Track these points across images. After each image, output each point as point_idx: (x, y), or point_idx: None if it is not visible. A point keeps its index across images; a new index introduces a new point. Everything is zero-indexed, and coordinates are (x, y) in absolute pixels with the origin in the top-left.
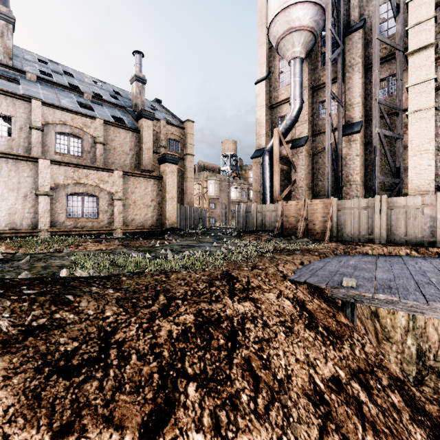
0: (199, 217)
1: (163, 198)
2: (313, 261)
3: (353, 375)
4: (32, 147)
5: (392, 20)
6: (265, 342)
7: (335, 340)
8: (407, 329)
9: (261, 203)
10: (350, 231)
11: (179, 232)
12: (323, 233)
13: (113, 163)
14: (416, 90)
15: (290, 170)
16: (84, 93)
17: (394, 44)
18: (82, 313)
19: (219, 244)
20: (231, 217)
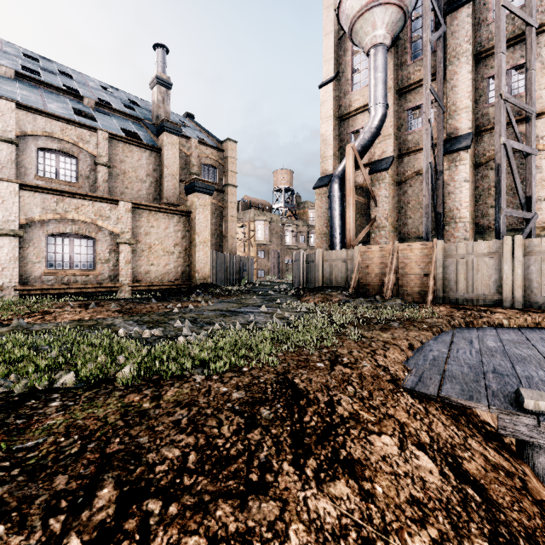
0: (244, 269)
1: (191, 242)
2: (426, 341)
3: None
4: (1, 168)
5: None
6: None
7: None
8: None
9: (327, 249)
10: (463, 289)
11: (214, 290)
12: (421, 292)
13: (122, 194)
14: None
15: (368, 203)
16: (85, 98)
17: (526, 16)
18: None
19: (270, 308)
20: (285, 269)
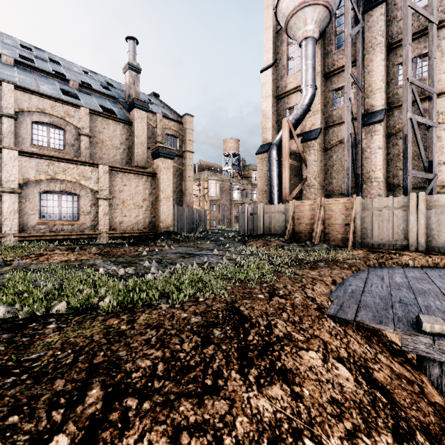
0: (199, 219)
1: (157, 197)
2: (346, 277)
3: None
4: (3, 137)
5: None
6: None
7: None
8: None
9: (267, 203)
10: (377, 236)
11: (175, 237)
12: (343, 238)
13: (100, 159)
14: None
15: (300, 166)
16: (70, 81)
17: (428, 14)
18: None
19: (221, 252)
20: (233, 219)
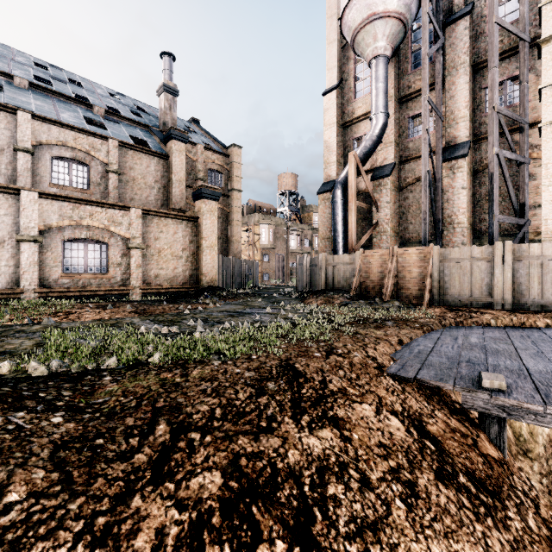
0: (249, 272)
1: (198, 246)
2: (416, 338)
3: None
4: (18, 176)
5: (512, 3)
6: (369, 533)
7: (491, 502)
8: None
9: (331, 253)
10: (458, 291)
11: (221, 293)
12: (419, 294)
13: (131, 200)
14: None
15: (370, 208)
16: (94, 107)
17: (519, 31)
18: None
19: (275, 310)
20: (290, 272)
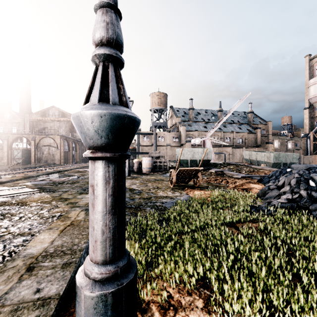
0: None
1: None
2: None
3: None
4: (234, 143)
5: None
6: None
7: None
8: None
9: (306, 154)
10: None
11: None
12: None
13: (249, 144)
14: None
15: None
16: (237, 123)
17: None
18: None
19: None
20: None
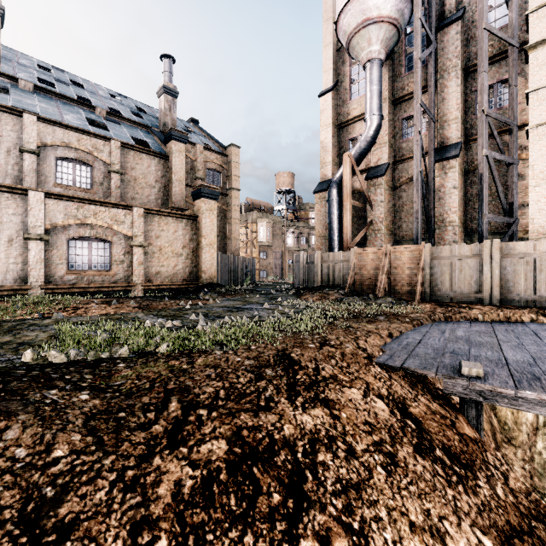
0: (247, 269)
1: (198, 244)
2: (405, 331)
3: (505, 543)
4: (24, 176)
5: (502, 9)
6: (353, 492)
7: (463, 472)
8: (536, 426)
9: (327, 251)
10: (448, 288)
11: (220, 289)
12: (411, 290)
13: (133, 199)
14: (539, 96)
15: (365, 207)
16: (97, 108)
17: (507, 37)
18: (1, 457)
19: (272, 305)
20: (287, 269)
